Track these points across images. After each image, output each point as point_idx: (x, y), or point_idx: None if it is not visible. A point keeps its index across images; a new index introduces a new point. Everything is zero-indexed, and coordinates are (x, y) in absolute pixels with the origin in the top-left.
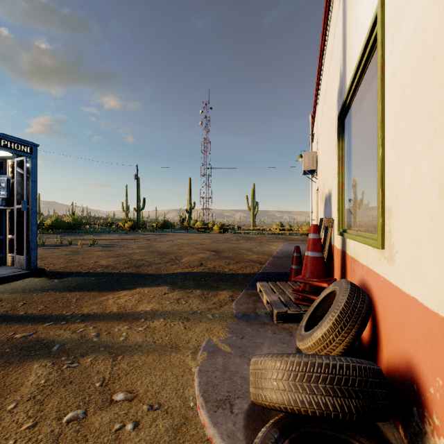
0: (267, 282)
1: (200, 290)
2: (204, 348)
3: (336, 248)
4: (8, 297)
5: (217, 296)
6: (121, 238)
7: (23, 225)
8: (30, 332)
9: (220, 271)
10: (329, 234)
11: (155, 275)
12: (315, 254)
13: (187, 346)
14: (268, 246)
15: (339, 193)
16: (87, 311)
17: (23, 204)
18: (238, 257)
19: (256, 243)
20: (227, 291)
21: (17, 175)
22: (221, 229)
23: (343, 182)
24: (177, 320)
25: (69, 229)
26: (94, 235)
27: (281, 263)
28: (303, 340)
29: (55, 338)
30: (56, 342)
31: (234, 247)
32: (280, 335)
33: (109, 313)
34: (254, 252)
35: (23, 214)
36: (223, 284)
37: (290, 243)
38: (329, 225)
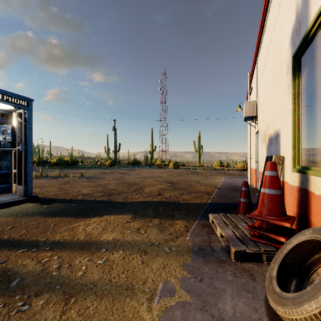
0: (217, 213)
1: (158, 219)
2: (160, 293)
3: (289, 184)
4: (3, 221)
5: (173, 226)
6: (102, 172)
7: (22, 162)
8: (2, 260)
9: (175, 201)
10: (278, 170)
11: (122, 203)
12: (273, 192)
13: (143, 289)
14: (213, 179)
15: (295, 131)
16: (58, 237)
17: (22, 146)
18: (189, 188)
19: (202, 177)
20: (182, 220)
21: (18, 123)
22: (175, 165)
23: (299, 119)
24: (135, 253)
25: (67, 165)
26: (84, 169)
27: (226, 195)
28: (284, 307)
29: (19, 269)
30: (18, 274)
31: (185, 179)
32: (242, 279)
33: (76, 241)
34: (202, 184)
35: (22, 153)
36: (178, 213)
37: (230, 177)
38: (280, 162)
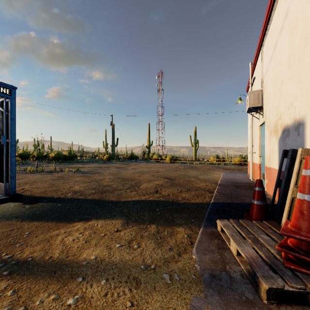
0: (224, 216)
1: (155, 225)
2: None
3: None
4: None
5: (173, 236)
6: (98, 167)
7: (3, 156)
8: None
9: (174, 200)
10: None
11: (115, 202)
12: None
13: None
14: (211, 174)
15: None
16: (27, 253)
17: (3, 138)
18: (188, 184)
19: (200, 172)
20: (183, 227)
21: (0, 114)
22: (172, 160)
23: None
24: (123, 285)
25: (66, 160)
26: (82, 164)
27: (229, 192)
28: None
29: None
30: None
31: (183, 175)
32: None
33: (47, 261)
34: (201, 180)
35: (3, 147)
36: (178, 216)
37: (229, 172)
38: None
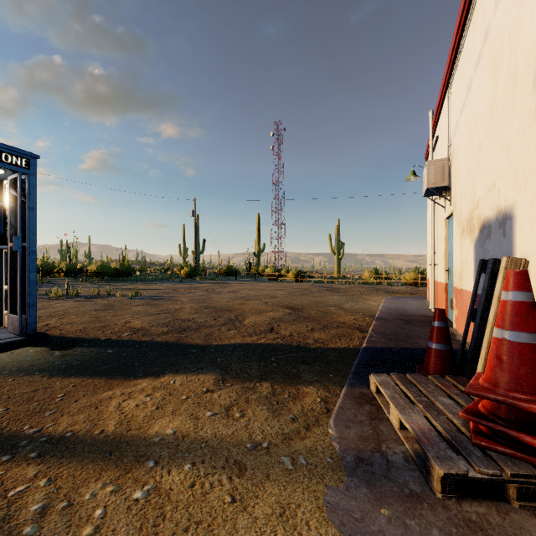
0: (383, 369)
1: (269, 383)
2: None
3: None
4: None
5: (299, 399)
6: (172, 288)
7: (16, 271)
8: None
9: (301, 343)
10: None
11: (202, 348)
12: (526, 338)
13: None
14: (365, 301)
15: None
16: (64, 426)
17: (16, 241)
18: (325, 318)
19: (346, 297)
20: (315, 386)
21: (11, 200)
22: (297, 277)
23: None
24: (218, 471)
25: (116, 277)
26: (143, 284)
27: (394, 331)
28: None
29: None
30: None
31: (316, 302)
32: None
33: (98, 438)
34: (346, 311)
35: (16, 255)
36: (306, 369)
37: (395, 297)
38: None
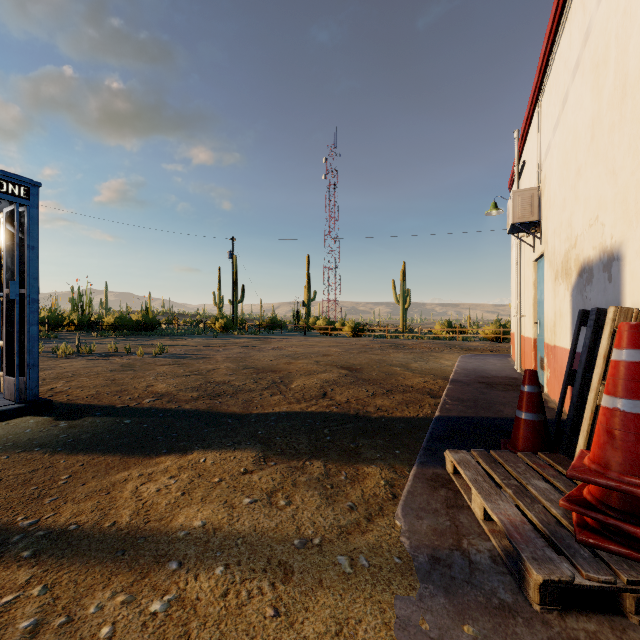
0: (461, 444)
1: (322, 461)
2: None
3: None
4: None
5: (358, 482)
6: (205, 344)
7: (13, 323)
8: None
9: (360, 411)
10: None
11: (240, 417)
12: None
13: None
14: (436, 360)
15: None
16: (67, 516)
17: (13, 287)
18: (389, 381)
19: (414, 355)
20: (378, 465)
21: (7, 237)
22: (355, 330)
23: None
24: (258, 576)
25: (137, 331)
26: (170, 339)
27: (473, 397)
28: None
29: None
30: None
31: (378, 361)
32: None
33: (108, 532)
34: (414, 372)
35: (13, 304)
36: (367, 444)
37: (473, 356)
38: None
